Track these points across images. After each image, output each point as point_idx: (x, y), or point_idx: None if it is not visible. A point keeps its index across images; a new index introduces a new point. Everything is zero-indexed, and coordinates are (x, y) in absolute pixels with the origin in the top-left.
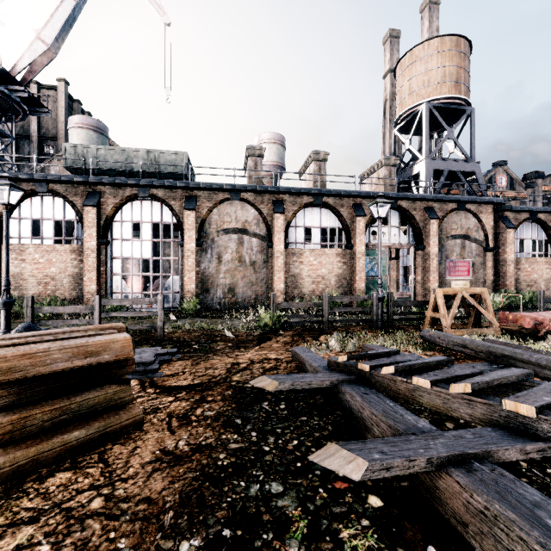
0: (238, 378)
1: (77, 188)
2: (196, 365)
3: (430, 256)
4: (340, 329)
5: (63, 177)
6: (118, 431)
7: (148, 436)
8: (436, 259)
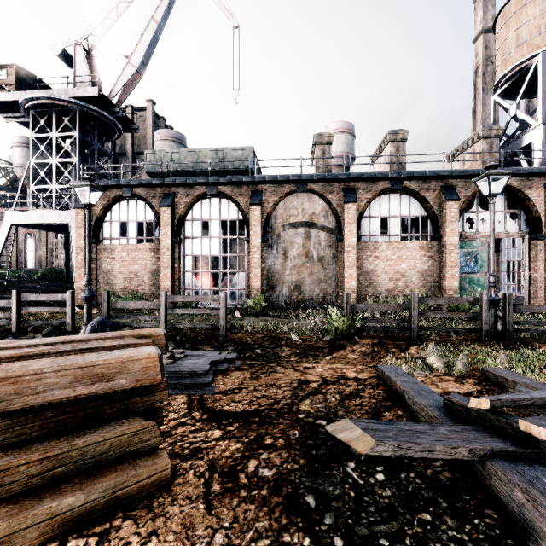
0: (307, 407)
1: (155, 191)
2: (256, 379)
3: None
4: (433, 338)
5: (143, 181)
6: (134, 494)
7: (174, 508)
8: None
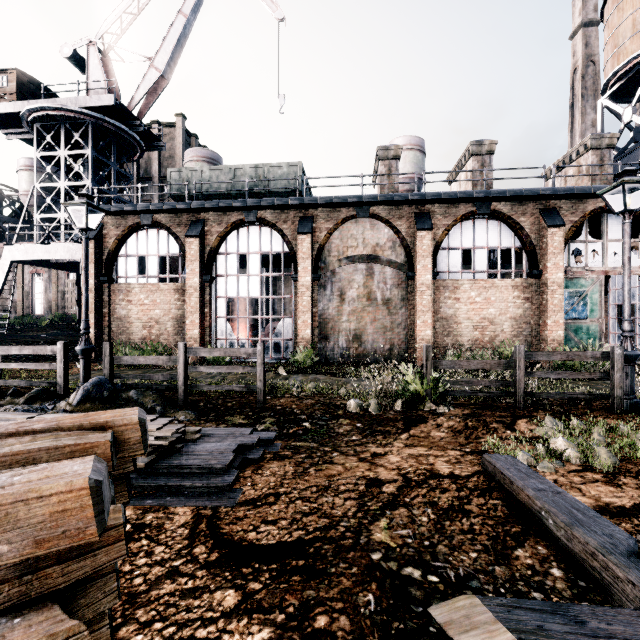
0: (383, 535)
1: (181, 218)
2: (301, 477)
3: None
4: (544, 407)
5: (165, 206)
6: None
7: None
8: None
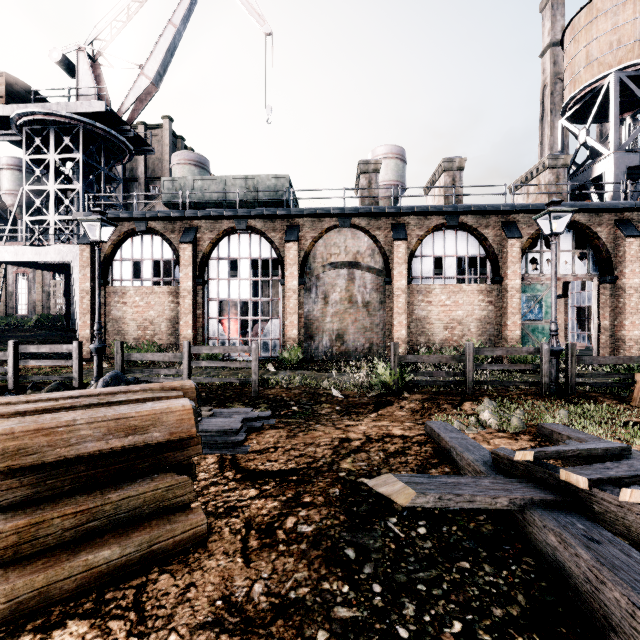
0: (348, 465)
1: (175, 225)
2: (293, 438)
3: (625, 290)
4: (490, 393)
5: (160, 214)
6: (169, 550)
7: (211, 562)
8: (636, 295)
